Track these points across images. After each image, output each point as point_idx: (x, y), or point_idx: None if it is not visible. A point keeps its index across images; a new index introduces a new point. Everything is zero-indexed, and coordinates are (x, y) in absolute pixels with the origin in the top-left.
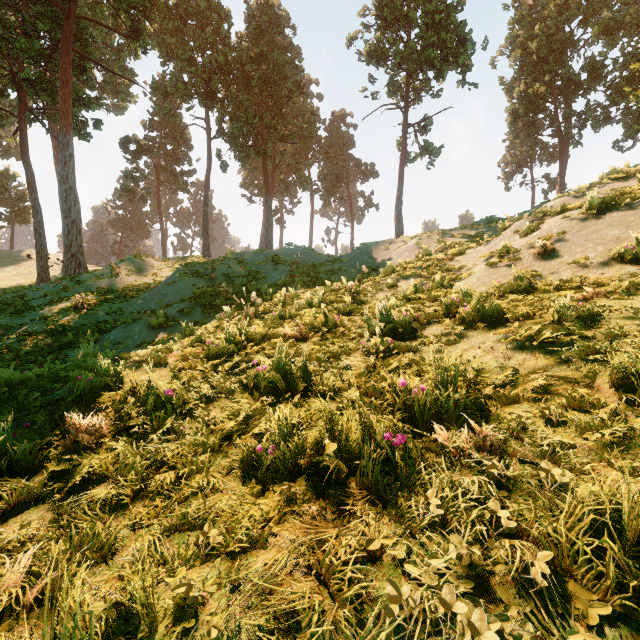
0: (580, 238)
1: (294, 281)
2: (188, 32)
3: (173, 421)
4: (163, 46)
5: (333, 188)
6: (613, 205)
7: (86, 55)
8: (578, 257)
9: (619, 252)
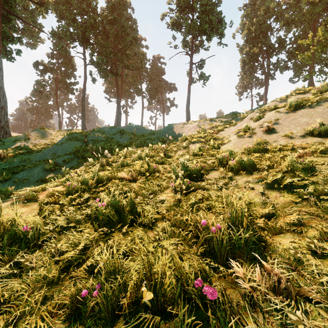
0: (287, 122)
1: (132, 144)
2: (72, 4)
3: (26, 252)
4: (58, 10)
5: (154, 95)
6: (301, 106)
7: (11, 11)
8: (287, 133)
9: (310, 130)
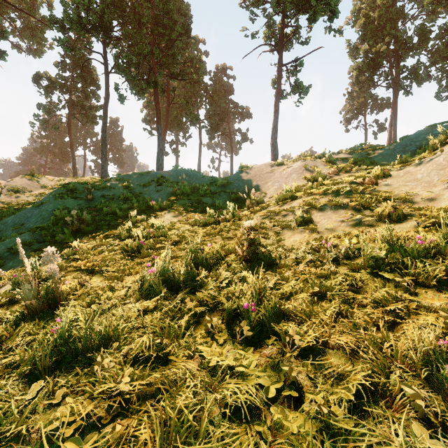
0: None
1: (172, 205)
2: None
3: None
4: None
5: (217, 125)
6: None
7: None
8: None
9: None
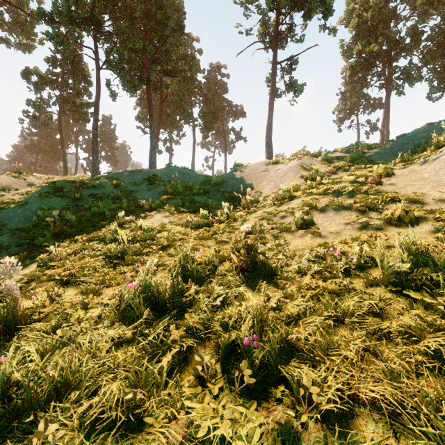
0: None
1: (163, 205)
2: None
3: None
4: None
5: (211, 124)
6: None
7: None
8: None
9: None
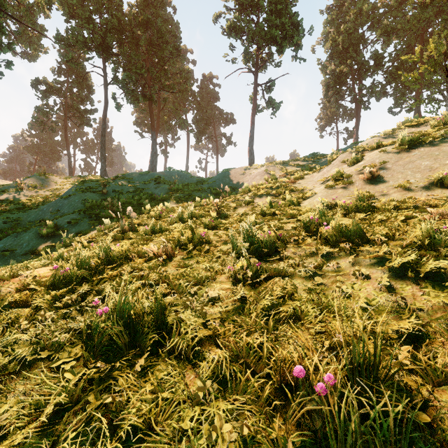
0: (399, 167)
1: (171, 197)
2: None
3: None
4: (66, 5)
5: (203, 129)
6: (418, 143)
7: None
8: (401, 182)
9: (438, 178)
